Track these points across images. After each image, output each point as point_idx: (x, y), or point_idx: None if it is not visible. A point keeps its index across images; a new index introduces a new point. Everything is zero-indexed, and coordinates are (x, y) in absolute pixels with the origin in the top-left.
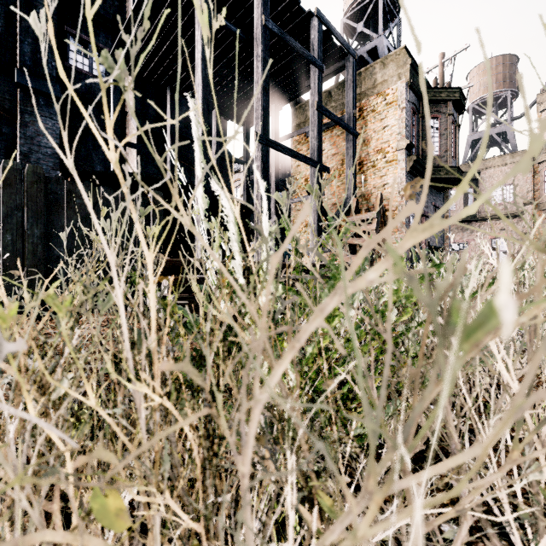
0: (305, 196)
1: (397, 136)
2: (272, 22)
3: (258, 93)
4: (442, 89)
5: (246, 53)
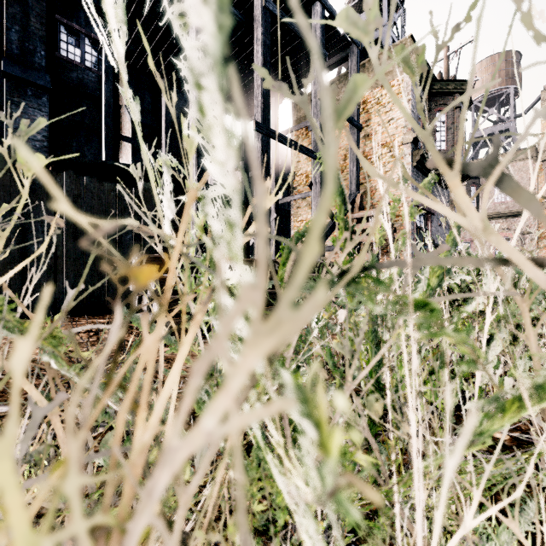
0: (306, 193)
1: (403, 130)
2: (273, 4)
3: (257, 79)
4: (449, 81)
5: (244, 42)
